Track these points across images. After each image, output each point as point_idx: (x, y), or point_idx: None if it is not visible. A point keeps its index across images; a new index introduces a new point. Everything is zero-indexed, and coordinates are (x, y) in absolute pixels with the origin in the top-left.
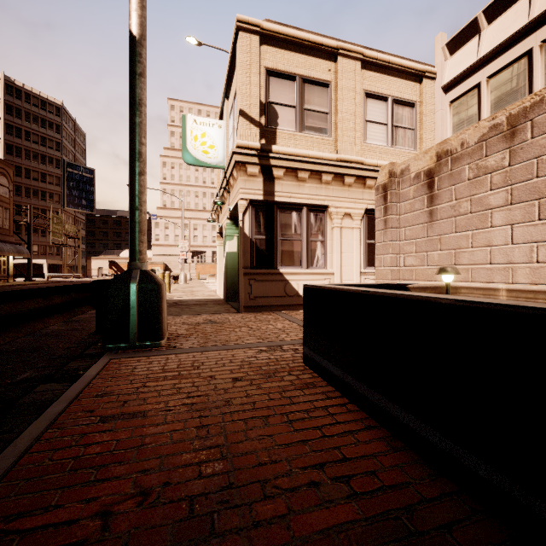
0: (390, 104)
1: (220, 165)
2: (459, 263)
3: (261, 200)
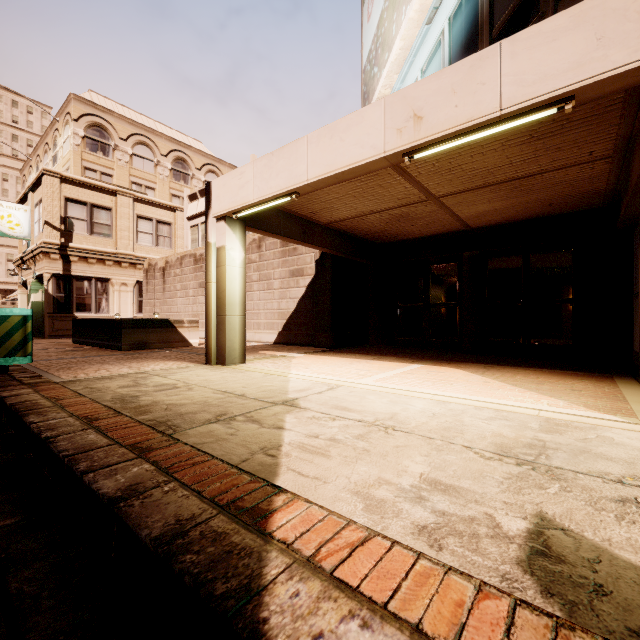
0: (154, 223)
1: (26, 238)
2: (171, 312)
3: (61, 273)
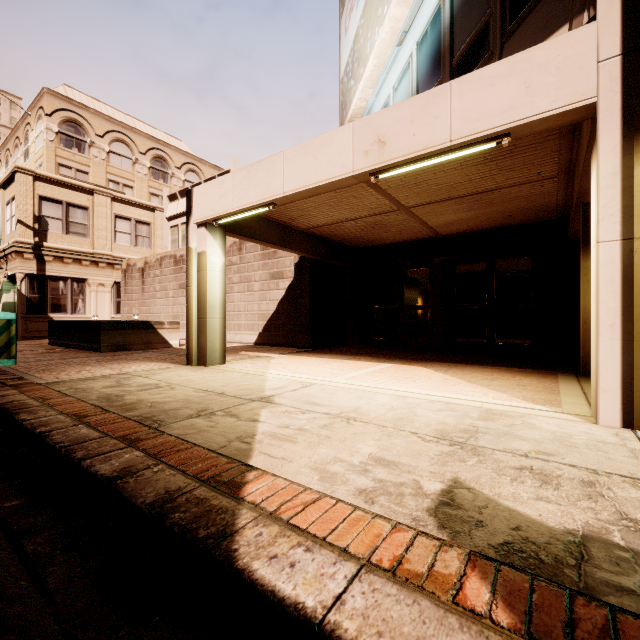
0: (133, 223)
1: None
2: (150, 313)
3: (35, 273)
